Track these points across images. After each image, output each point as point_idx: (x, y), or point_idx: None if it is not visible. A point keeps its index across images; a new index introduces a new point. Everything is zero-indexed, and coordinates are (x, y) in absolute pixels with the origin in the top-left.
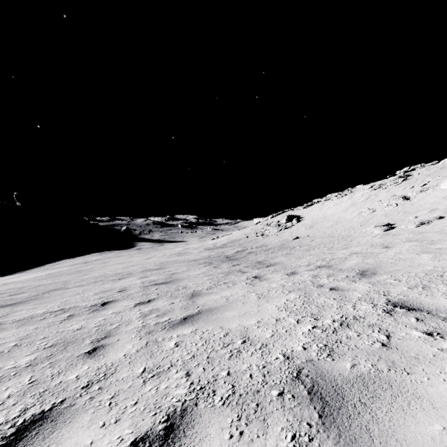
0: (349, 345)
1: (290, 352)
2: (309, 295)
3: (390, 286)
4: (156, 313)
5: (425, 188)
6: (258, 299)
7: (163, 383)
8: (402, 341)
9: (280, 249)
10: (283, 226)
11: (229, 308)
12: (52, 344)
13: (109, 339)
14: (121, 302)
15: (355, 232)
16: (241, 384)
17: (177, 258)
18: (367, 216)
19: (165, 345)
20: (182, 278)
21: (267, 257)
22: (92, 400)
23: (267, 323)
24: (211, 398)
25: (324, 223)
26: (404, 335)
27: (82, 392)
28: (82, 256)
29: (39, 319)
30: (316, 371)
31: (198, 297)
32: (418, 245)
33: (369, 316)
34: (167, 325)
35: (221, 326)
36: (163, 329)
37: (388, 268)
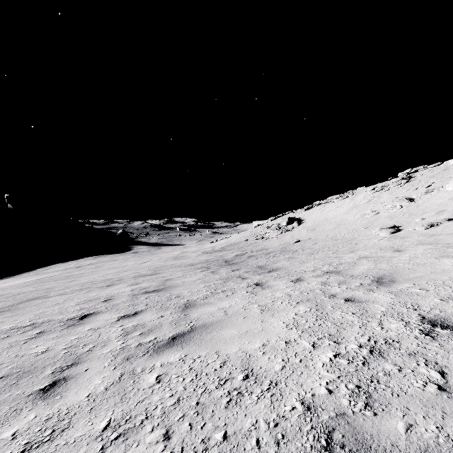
0: (391, 387)
1: (311, 397)
2: (321, 307)
3: (417, 296)
4: (141, 330)
5: (430, 190)
6: (262, 313)
7: None
8: None
9: (281, 253)
10: (284, 229)
11: (227, 324)
12: (3, 375)
13: (75, 368)
14: (103, 314)
15: (360, 234)
16: None
17: (173, 262)
18: (371, 219)
19: (144, 380)
20: (176, 285)
21: (269, 261)
22: None
23: (274, 347)
24: None
25: (326, 226)
26: None
27: None
28: (76, 260)
29: (2, 337)
30: (354, 436)
31: (191, 308)
32: (434, 248)
33: (404, 339)
34: (151, 347)
35: (217, 351)
36: (145, 353)
37: (407, 275)
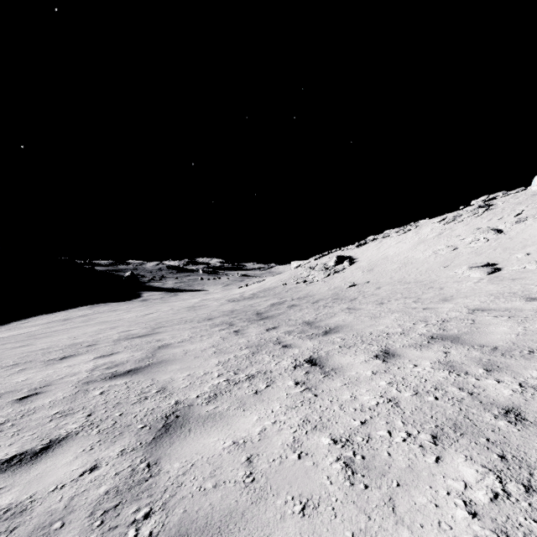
0: None
1: None
2: (530, 473)
3: None
4: None
5: (523, 218)
6: (353, 486)
7: None
8: None
9: (335, 301)
10: (332, 270)
11: None
12: None
13: None
14: None
15: (439, 276)
16: None
17: (185, 314)
18: (448, 255)
19: None
20: (172, 358)
21: (320, 314)
22: None
23: None
24: None
25: (387, 266)
26: None
27: None
28: (66, 311)
29: None
30: None
31: (174, 435)
32: None
33: None
34: None
35: None
36: None
37: None
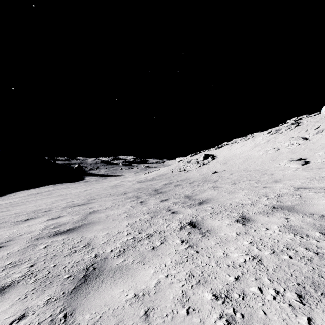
0: None
1: None
2: None
3: None
4: None
5: (320, 131)
6: None
7: None
8: None
9: (204, 182)
10: (201, 163)
11: None
12: None
13: None
14: None
15: (269, 166)
16: None
17: (110, 190)
18: (274, 154)
19: None
20: (97, 221)
21: (195, 190)
22: None
23: None
24: None
25: (236, 160)
26: None
27: None
28: (38, 188)
29: None
30: None
31: (90, 285)
32: None
33: None
34: None
35: None
36: None
37: None
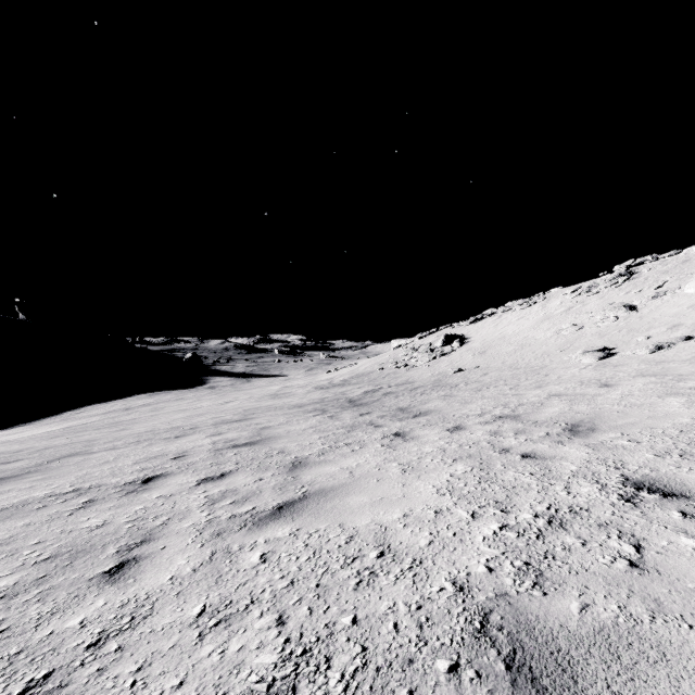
0: (570, 564)
1: (465, 576)
2: (487, 466)
3: (623, 451)
4: (233, 498)
5: (661, 293)
6: (403, 474)
7: (234, 640)
8: (666, 558)
9: (434, 388)
10: (439, 352)
11: (354, 489)
12: (50, 555)
13: (148, 546)
14: (175, 476)
15: (553, 361)
16: (378, 644)
17: (270, 402)
18: (571, 336)
19: (244, 559)
20: (278, 435)
21: (415, 401)
22: (102, 675)
23: (420, 517)
24: (323, 675)
25: (502, 347)
26: (667, 545)
27: (86, 657)
28: (122, 399)
29: (36, 508)
30: (515, 617)
31: (302, 468)
32: (658, 382)
33: (596, 506)
34: (249, 519)
35: (342, 523)
36: (241, 527)
37: (615, 420)
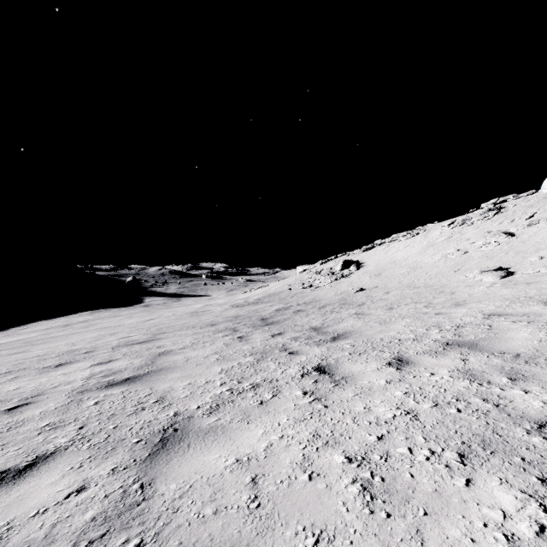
0: None
1: None
2: None
3: None
4: None
5: (535, 221)
6: (373, 514)
7: None
8: None
9: (342, 306)
10: (339, 274)
11: None
12: None
13: None
14: None
15: (450, 280)
16: None
17: (187, 319)
18: (458, 259)
19: None
20: (172, 366)
21: (327, 319)
22: None
23: None
24: None
25: (395, 270)
26: None
27: None
28: (66, 316)
29: None
30: None
31: (172, 451)
32: None
33: None
34: None
35: None
36: None
37: None
